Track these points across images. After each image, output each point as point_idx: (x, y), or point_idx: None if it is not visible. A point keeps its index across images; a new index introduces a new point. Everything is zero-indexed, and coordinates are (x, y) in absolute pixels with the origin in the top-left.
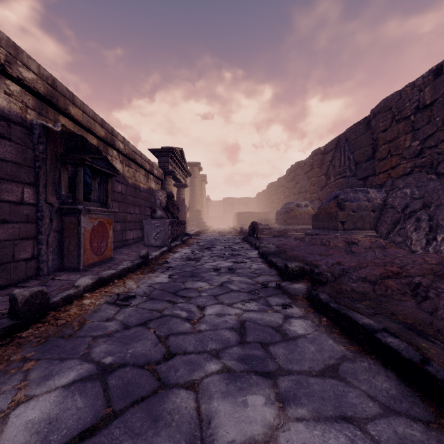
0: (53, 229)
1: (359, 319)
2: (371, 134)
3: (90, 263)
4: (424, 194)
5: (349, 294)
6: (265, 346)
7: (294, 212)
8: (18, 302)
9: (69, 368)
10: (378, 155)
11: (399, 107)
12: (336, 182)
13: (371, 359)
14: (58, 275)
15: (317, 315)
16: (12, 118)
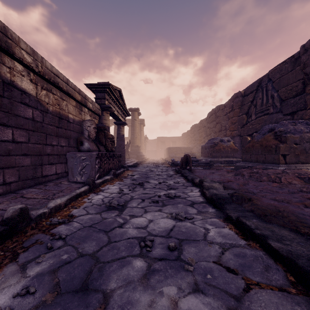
0: None
1: None
2: (301, 69)
3: None
4: None
5: None
6: None
7: (218, 146)
8: None
9: None
10: None
11: None
12: (258, 119)
13: None
14: None
15: None
16: None
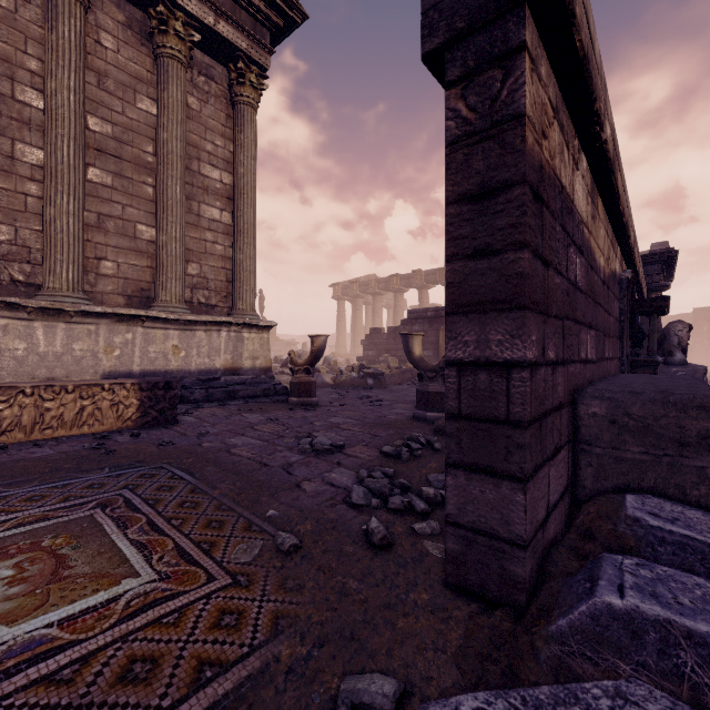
0: None
1: None
2: None
3: None
4: None
5: None
6: None
7: None
8: None
9: None
10: None
11: None
12: None
13: None
14: None
15: None
16: (618, 280)
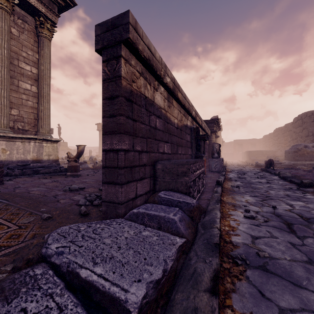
0: None
1: None
2: None
3: None
4: None
5: None
6: (298, 198)
7: (302, 152)
8: (220, 182)
9: (245, 195)
10: None
11: None
12: None
13: None
14: None
15: None
16: (189, 128)
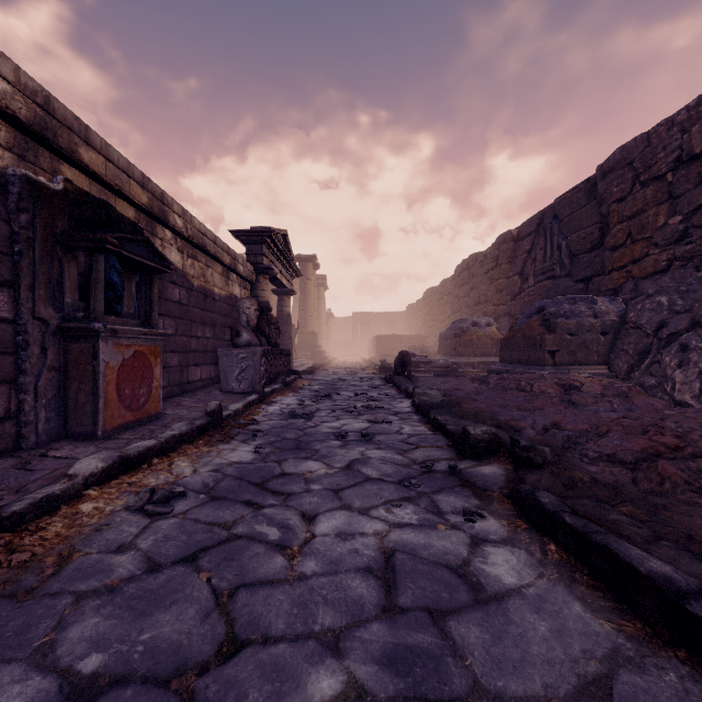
0: (48, 365)
1: (639, 560)
2: (598, 206)
3: (117, 424)
4: (693, 305)
5: (590, 489)
6: (439, 619)
7: (469, 335)
8: None
9: None
10: (610, 241)
11: (646, 159)
12: (537, 285)
13: (680, 663)
14: (56, 447)
15: (535, 536)
16: None
